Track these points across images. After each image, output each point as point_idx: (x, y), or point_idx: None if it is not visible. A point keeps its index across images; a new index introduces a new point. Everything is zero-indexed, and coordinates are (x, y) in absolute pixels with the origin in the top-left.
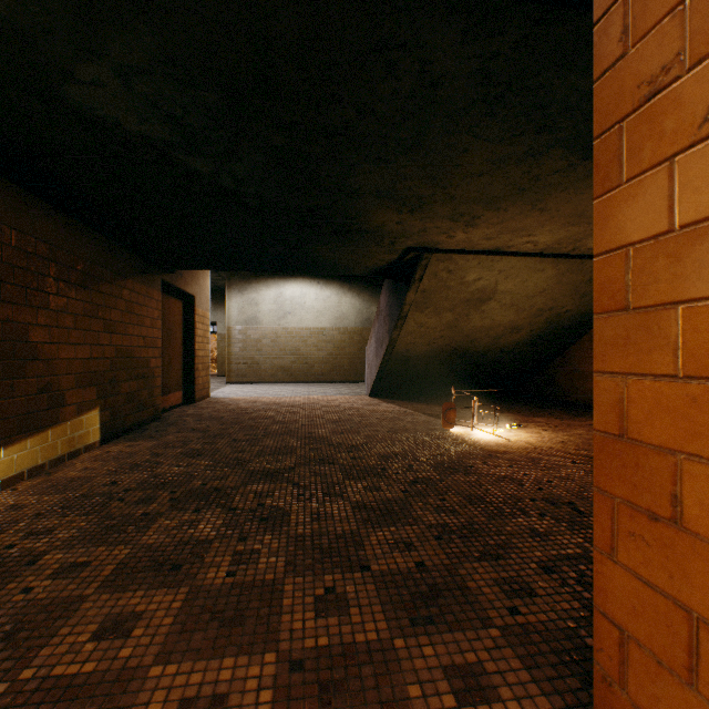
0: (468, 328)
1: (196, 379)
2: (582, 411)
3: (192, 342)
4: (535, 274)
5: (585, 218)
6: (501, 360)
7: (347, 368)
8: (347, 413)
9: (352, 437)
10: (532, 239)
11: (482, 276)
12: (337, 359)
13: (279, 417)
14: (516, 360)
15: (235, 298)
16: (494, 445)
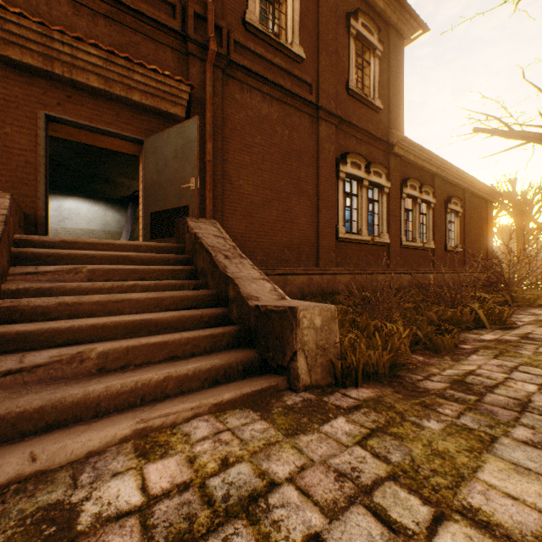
0: None
1: None
2: None
3: None
4: None
5: None
6: None
7: None
8: None
9: None
10: None
11: None
12: None
13: None
14: None
15: None
16: None
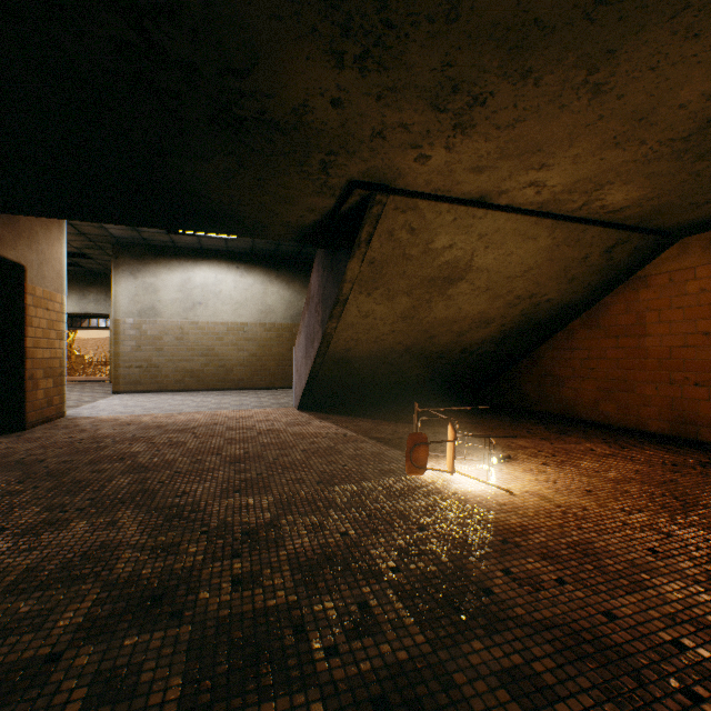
0: (427, 320)
1: (29, 393)
2: (561, 425)
3: (19, 337)
4: (524, 243)
5: (646, 128)
6: (461, 362)
7: (274, 371)
8: (260, 442)
9: (255, 501)
10: (540, 178)
11: (456, 242)
12: (261, 361)
13: (147, 454)
14: (478, 362)
15: (125, 282)
16: (497, 509)
